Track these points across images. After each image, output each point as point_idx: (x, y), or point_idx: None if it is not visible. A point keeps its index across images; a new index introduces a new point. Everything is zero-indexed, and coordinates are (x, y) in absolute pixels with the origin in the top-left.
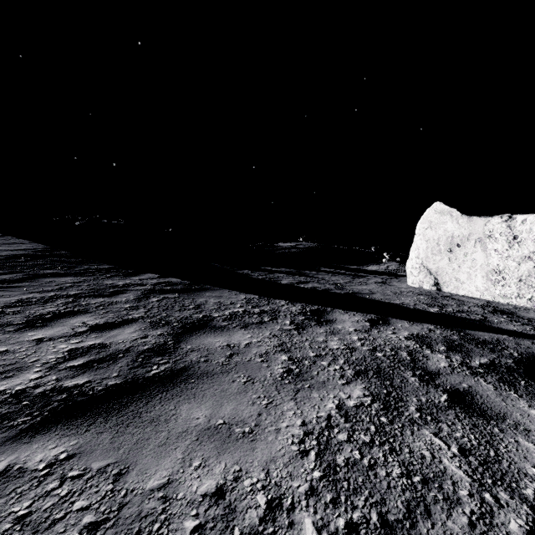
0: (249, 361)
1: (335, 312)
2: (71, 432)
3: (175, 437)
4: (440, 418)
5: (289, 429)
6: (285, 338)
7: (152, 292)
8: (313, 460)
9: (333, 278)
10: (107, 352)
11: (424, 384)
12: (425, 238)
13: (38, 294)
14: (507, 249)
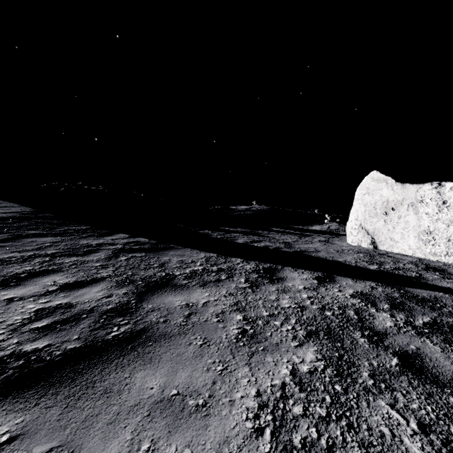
0: (206, 321)
1: (285, 270)
2: (19, 407)
3: (126, 412)
4: (394, 385)
5: (243, 400)
6: (240, 297)
7: (122, 251)
8: (268, 440)
9: (283, 237)
10: (72, 312)
11: (373, 346)
12: (364, 203)
13: (18, 253)
14: (437, 213)
